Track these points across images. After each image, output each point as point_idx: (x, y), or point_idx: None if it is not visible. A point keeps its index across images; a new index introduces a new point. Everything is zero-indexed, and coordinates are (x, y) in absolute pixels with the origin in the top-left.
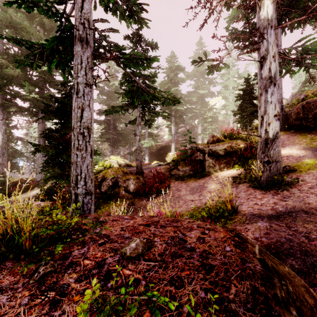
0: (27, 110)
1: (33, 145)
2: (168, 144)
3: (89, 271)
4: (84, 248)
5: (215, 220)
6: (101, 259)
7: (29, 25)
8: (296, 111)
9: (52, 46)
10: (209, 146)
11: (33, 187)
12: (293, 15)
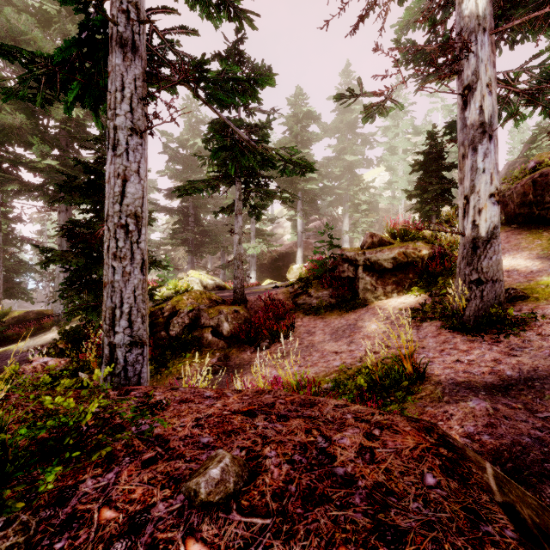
0: (38, 188)
1: (42, 250)
2: (290, 251)
3: (107, 543)
4: (110, 473)
5: (383, 394)
6: (140, 508)
7: (43, 36)
8: (521, 189)
9: (72, 62)
10: (366, 253)
11: (49, 327)
12: (522, 11)
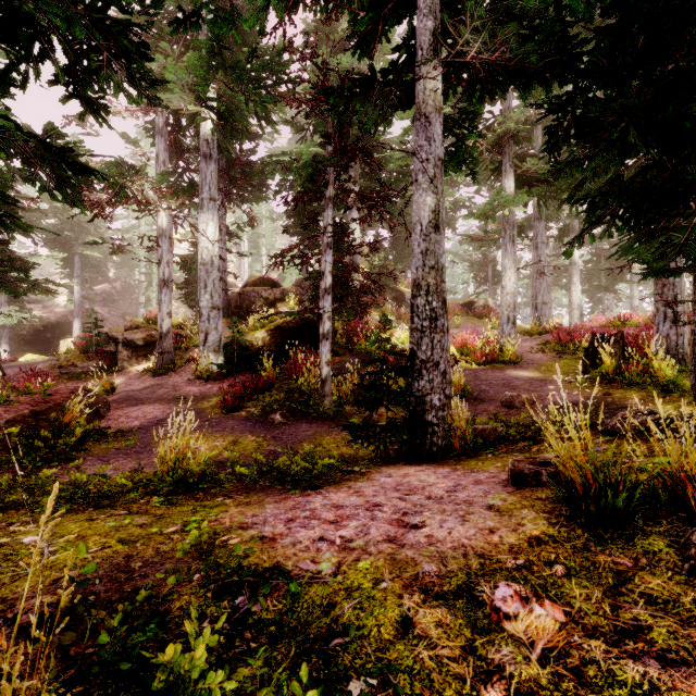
0: None
1: None
2: (65, 320)
3: None
4: None
5: None
6: None
7: None
8: (236, 298)
9: None
10: (124, 334)
11: None
12: None
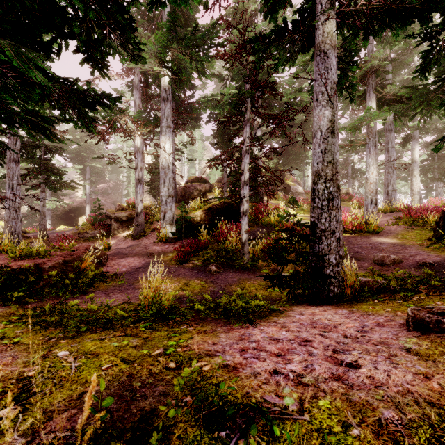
0: None
1: None
2: (81, 205)
3: None
4: None
5: None
6: None
7: None
8: (181, 190)
9: None
10: (115, 213)
11: None
12: None
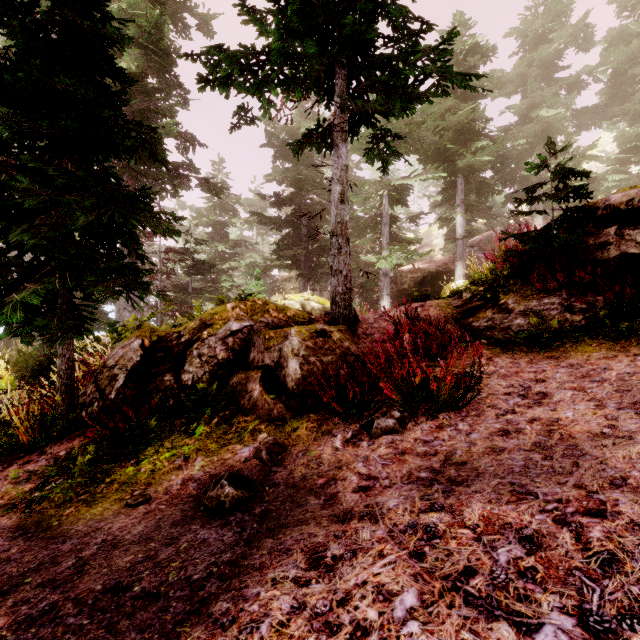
0: None
1: None
2: (444, 269)
3: None
4: None
5: None
6: None
7: None
8: None
9: None
10: None
11: None
12: None
